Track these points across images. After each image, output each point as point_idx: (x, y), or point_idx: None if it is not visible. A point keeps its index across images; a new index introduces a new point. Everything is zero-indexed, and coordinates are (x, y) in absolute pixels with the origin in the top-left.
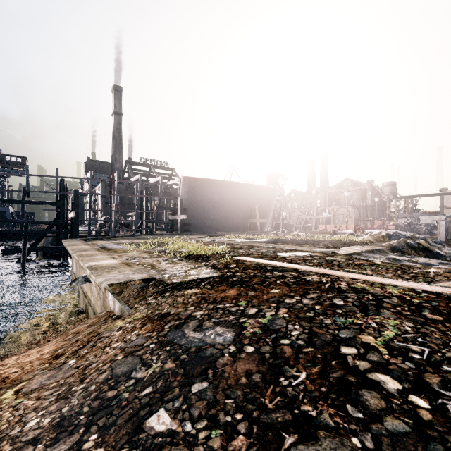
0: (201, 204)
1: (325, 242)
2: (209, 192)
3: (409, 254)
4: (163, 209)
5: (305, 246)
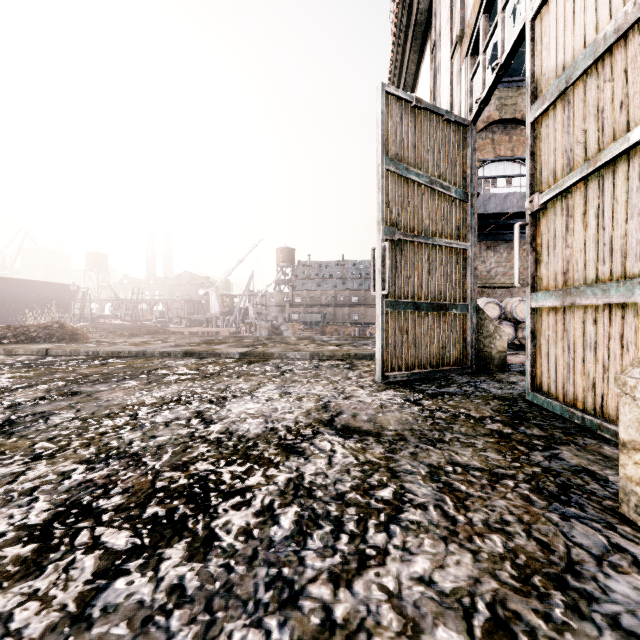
0: None
1: None
2: None
3: None
4: None
5: None
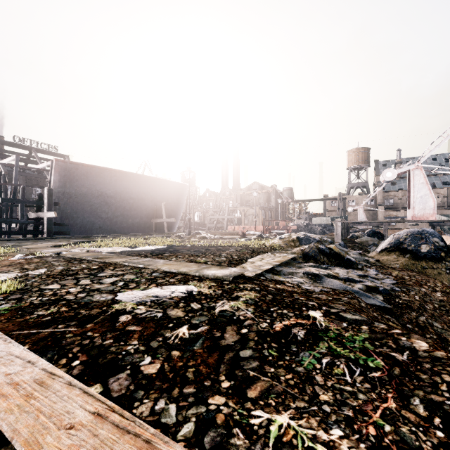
0: (86, 197)
1: (229, 251)
2: (99, 183)
3: (322, 261)
4: (15, 203)
5: (196, 264)
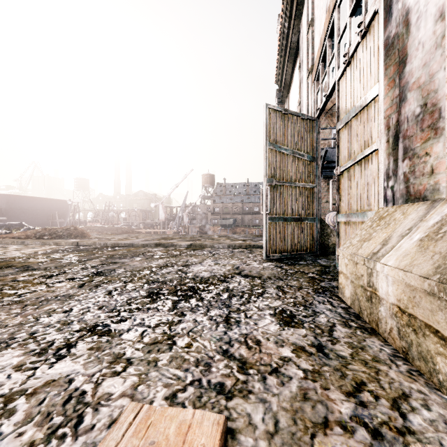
0: (14, 210)
1: None
2: (21, 203)
3: None
4: None
5: None
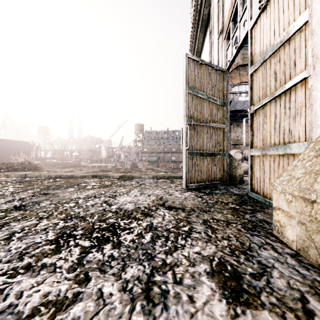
0: None
1: None
2: None
3: None
4: None
5: None
